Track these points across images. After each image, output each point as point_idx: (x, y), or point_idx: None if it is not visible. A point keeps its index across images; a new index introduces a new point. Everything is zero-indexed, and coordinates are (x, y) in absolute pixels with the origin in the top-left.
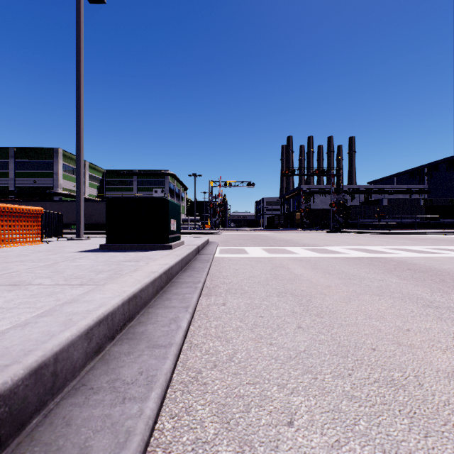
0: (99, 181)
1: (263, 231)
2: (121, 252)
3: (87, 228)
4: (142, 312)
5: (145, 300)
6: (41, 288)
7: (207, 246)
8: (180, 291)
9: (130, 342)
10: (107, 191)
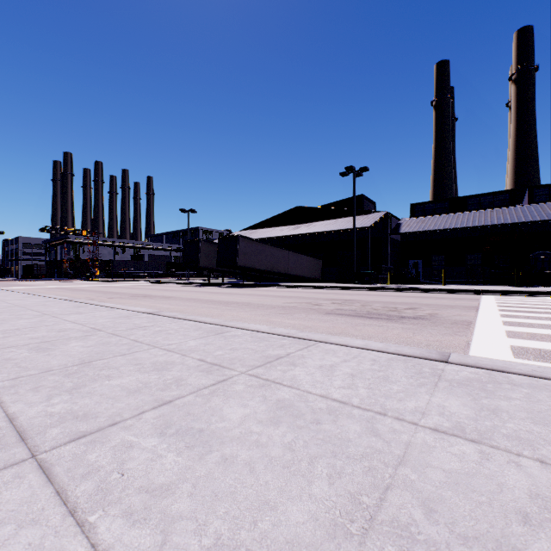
0: None
1: (16, 281)
2: None
3: None
4: None
5: None
6: None
7: None
8: None
9: None
10: None
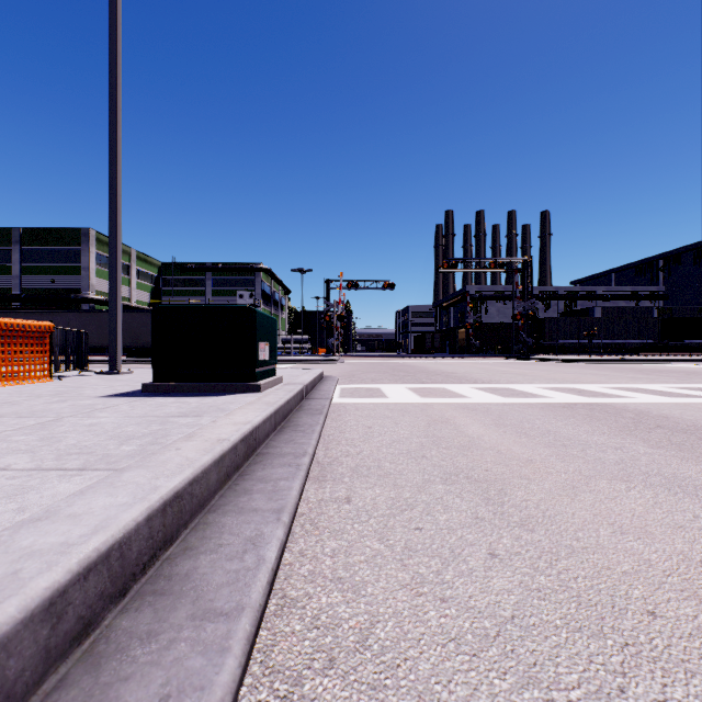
0: (153, 281)
1: (408, 358)
2: (176, 397)
3: (133, 353)
4: (195, 523)
5: (201, 498)
6: (3, 477)
7: (320, 384)
8: (270, 473)
9: (157, 604)
10: (165, 296)
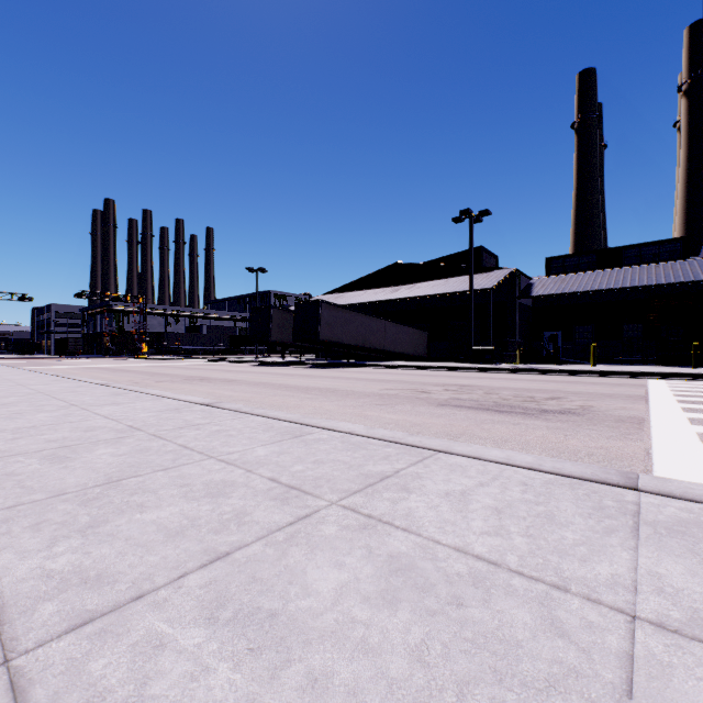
0: None
1: (47, 359)
2: None
3: None
4: None
5: None
6: None
7: None
8: None
9: None
10: None
